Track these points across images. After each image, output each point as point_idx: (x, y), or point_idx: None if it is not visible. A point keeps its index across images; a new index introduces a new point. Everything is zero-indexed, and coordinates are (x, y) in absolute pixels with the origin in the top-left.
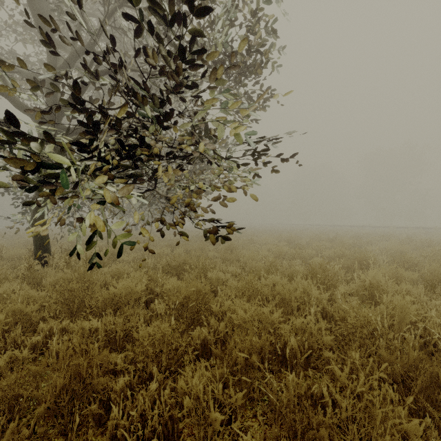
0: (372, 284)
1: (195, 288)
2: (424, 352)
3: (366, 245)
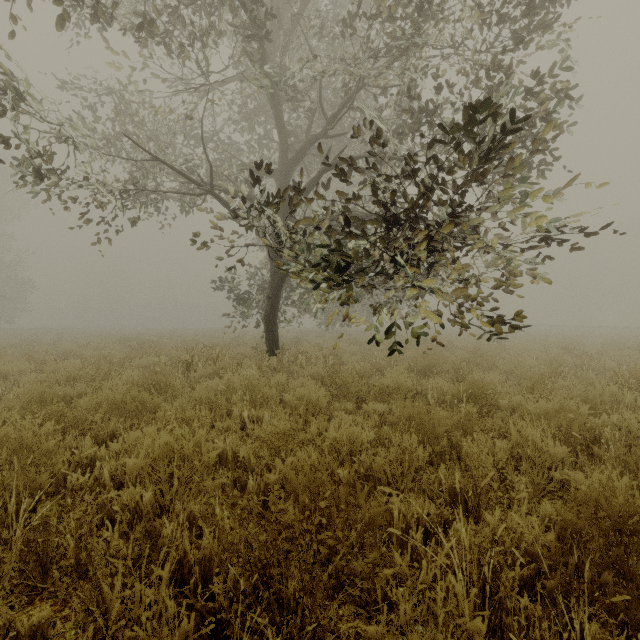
0: None
1: (474, 383)
2: None
3: None
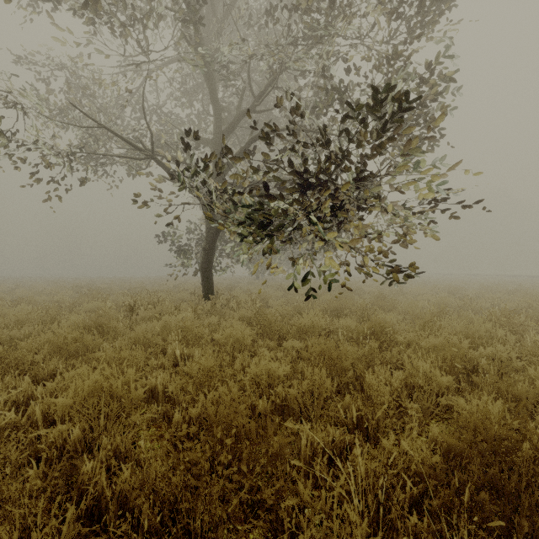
0: None
1: (377, 323)
2: None
3: None
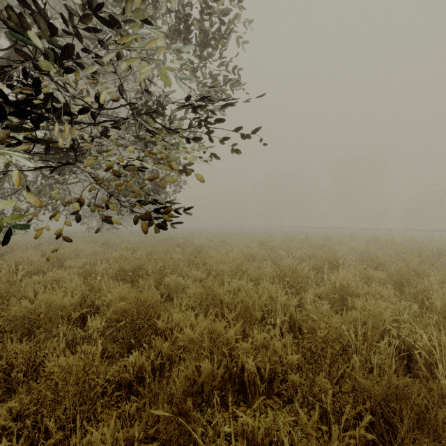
0: (342, 286)
1: (138, 299)
2: (399, 363)
3: (335, 246)
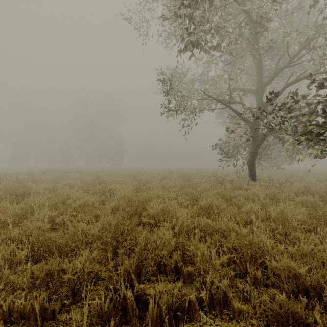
0: None
1: None
2: None
3: None
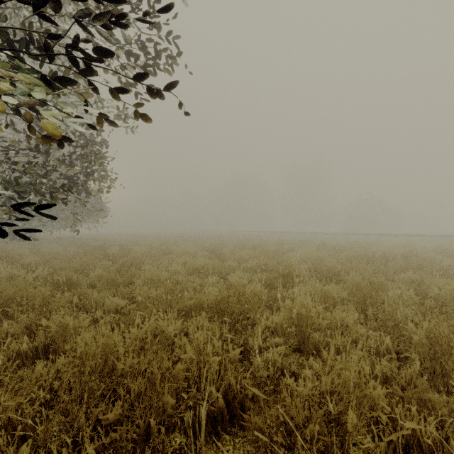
0: (300, 315)
1: None
2: None
3: (288, 252)
